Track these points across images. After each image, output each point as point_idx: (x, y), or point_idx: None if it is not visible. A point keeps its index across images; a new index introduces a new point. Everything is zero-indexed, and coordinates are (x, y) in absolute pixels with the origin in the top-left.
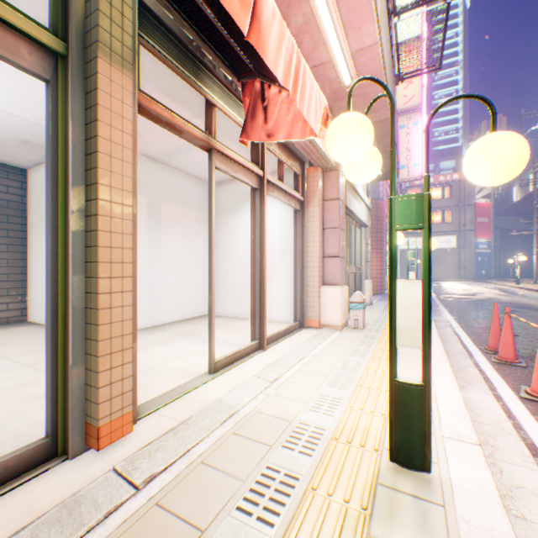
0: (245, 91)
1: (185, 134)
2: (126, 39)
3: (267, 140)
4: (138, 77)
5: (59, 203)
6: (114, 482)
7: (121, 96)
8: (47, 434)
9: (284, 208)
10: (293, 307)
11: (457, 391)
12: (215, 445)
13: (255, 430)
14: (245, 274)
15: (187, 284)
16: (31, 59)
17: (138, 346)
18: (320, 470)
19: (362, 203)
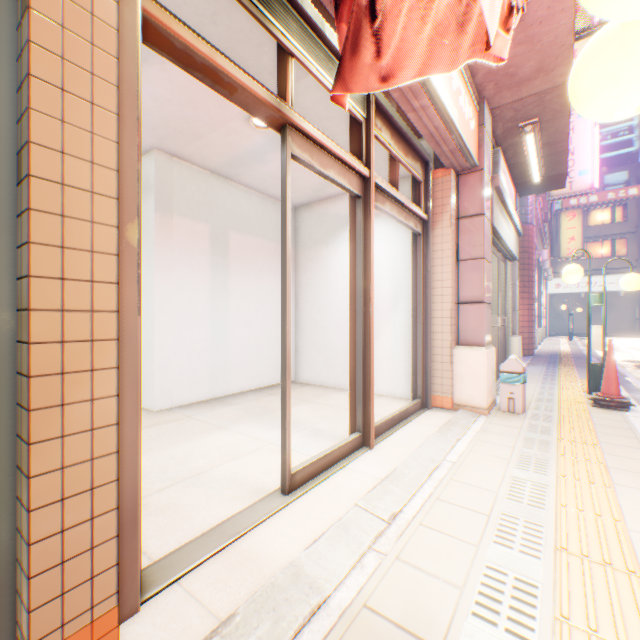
0: (341, 11)
1: (238, 92)
2: None
3: (381, 87)
4: None
5: None
6: None
7: None
8: None
9: (396, 233)
10: (411, 376)
11: None
12: None
13: None
14: (340, 328)
15: (264, 341)
16: None
17: (190, 430)
18: None
19: (510, 224)
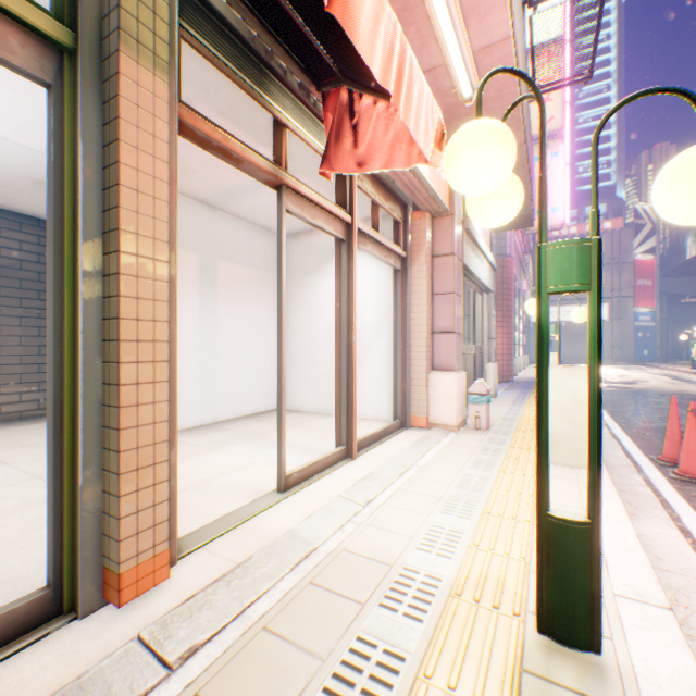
0: (327, 104)
1: (244, 164)
2: (159, 26)
3: (358, 171)
4: (178, 84)
5: (64, 258)
6: (138, 658)
7: (152, 107)
8: (48, 582)
9: (380, 267)
10: (392, 399)
11: (628, 523)
12: (284, 600)
13: (340, 579)
14: (327, 355)
15: (252, 369)
16: (24, 53)
17: (185, 452)
18: (436, 645)
19: (484, 260)
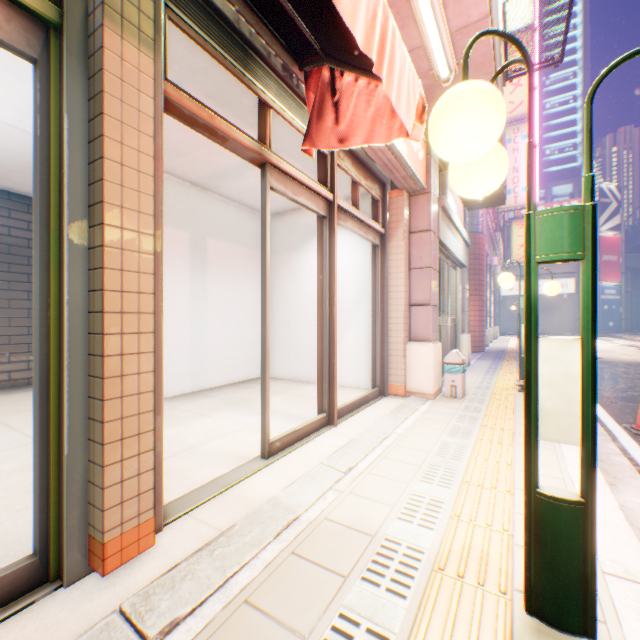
0: (310, 83)
1: (230, 142)
2: (144, 3)
3: (339, 147)
4: (164, 63)
5: (50, 231)
6: (118, 632)
7: (137, 81)
8: (35, 550)
9: (359, 243)
10: (371, 369)
11: (610, 495)
12: (266, 571)
13: (322, 549)
14: (309, 327)
15: (239, 339)
16: (9, 28)
17: (176, 417)
18: (421, 626)
19: (459, 236)
